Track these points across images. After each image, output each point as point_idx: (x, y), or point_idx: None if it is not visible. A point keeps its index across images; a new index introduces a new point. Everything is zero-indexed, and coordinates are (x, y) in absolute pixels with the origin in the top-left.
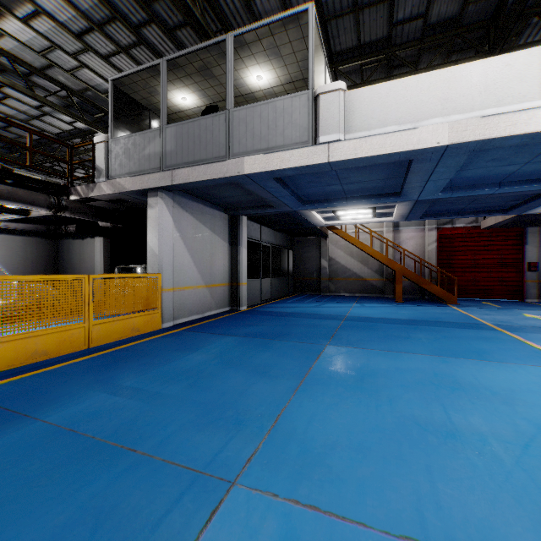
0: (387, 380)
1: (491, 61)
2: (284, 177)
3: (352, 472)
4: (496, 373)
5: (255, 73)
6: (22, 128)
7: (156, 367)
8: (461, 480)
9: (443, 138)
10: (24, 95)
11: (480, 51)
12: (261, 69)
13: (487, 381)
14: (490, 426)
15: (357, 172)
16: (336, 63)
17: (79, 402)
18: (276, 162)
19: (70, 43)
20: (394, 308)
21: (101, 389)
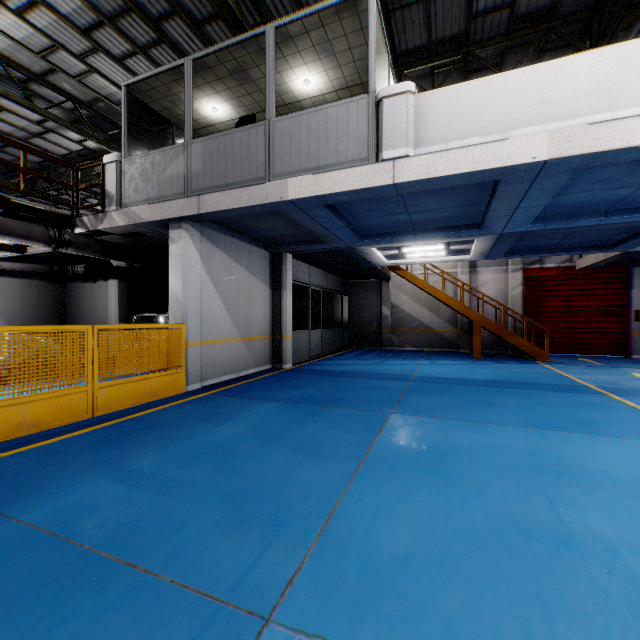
0: (471, 462)
1: (602, 52)
2: (338, 203)
3: (433, 601)
4: (611, 452)
5: (302, 77)
6: (14, 144)
7: (175, 443)
8: (588, 616)
9: (540, 151)
10: (22, 108)
11: (580, 50)
12: (309, 71)
13: (601, 463)
14: (616, 529)
15: (428, 197)
16: (402, 66)
17: (70, 493)
18: (328, 185)
19: (76, 42)
20: (471, 365)
21: (101, 473)
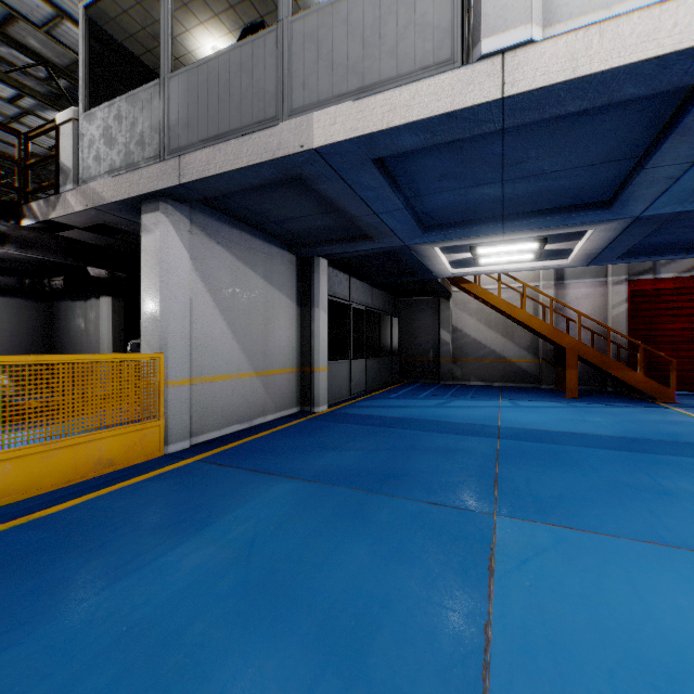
0: None
1: None
2: (394, 162)
3: None
4: None
5: None
6: None
7: (65, 606)
8: None
9: None
10: None
11: None
12: None
13: None
14: None
15: (546, 142)
16: None
17: None
18: (381, 114)
19: None
20: (572, 409)
21: None
